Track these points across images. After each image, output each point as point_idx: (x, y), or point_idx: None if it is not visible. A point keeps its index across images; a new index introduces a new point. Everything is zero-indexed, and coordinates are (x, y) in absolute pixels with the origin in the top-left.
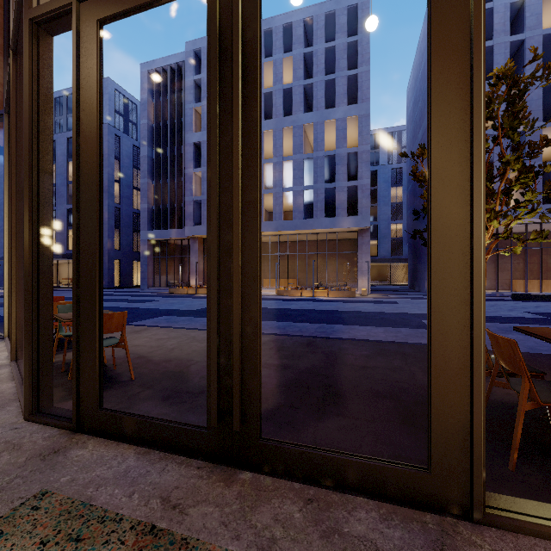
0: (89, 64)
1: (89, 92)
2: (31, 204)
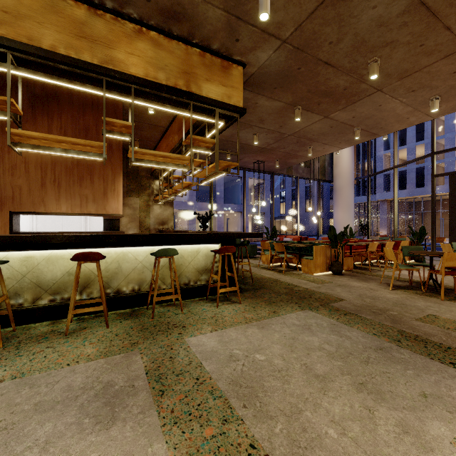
0: (454, 186)
1: (454, 192)
2: (434, 214)
